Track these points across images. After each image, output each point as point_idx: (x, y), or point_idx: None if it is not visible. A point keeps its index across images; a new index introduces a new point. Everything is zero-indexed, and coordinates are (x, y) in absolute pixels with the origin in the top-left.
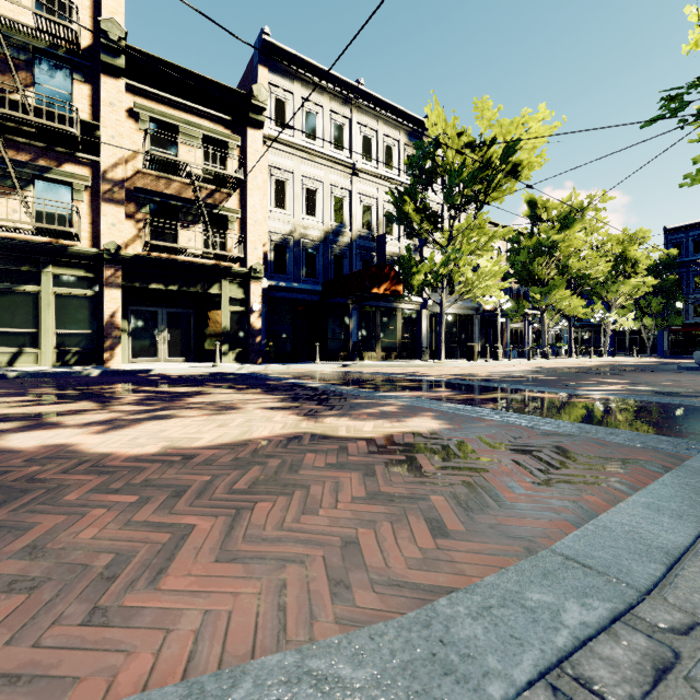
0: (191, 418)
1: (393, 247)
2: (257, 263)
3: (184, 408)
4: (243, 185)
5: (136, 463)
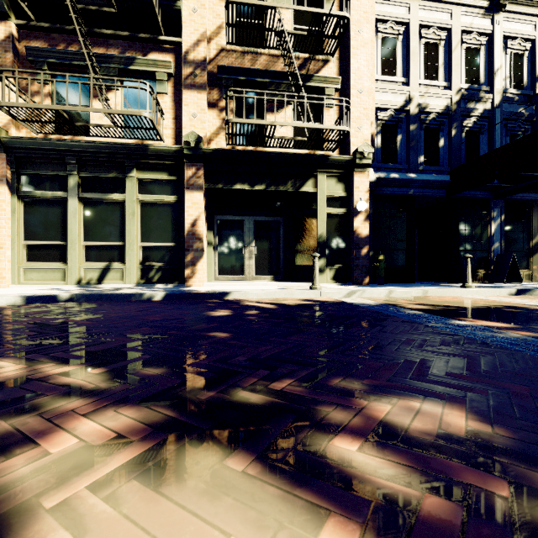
0: None
1: None
2: (364, 144)
3: None
4: (343, 46)
5: None
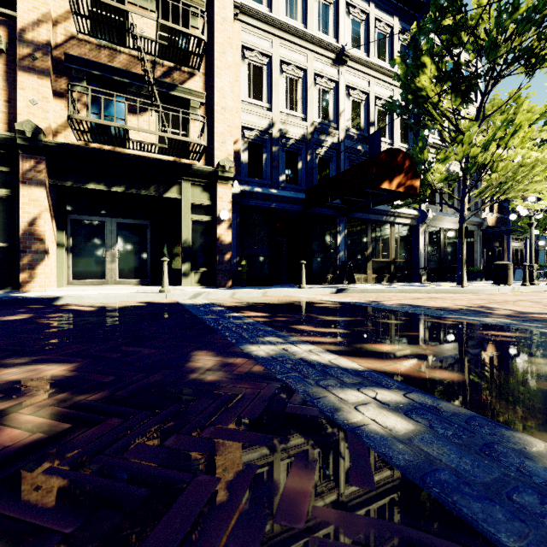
0: None
1: None
2: (225, 158)
3: None
4: (209, 64)
5: None
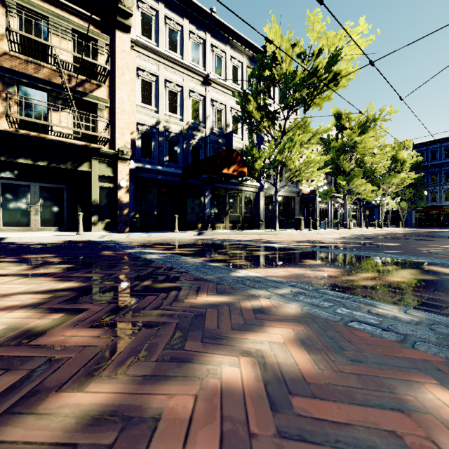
0: None
1: (238, 143)
2: (124, 145)
3: None
4: (112, 79)
5: None
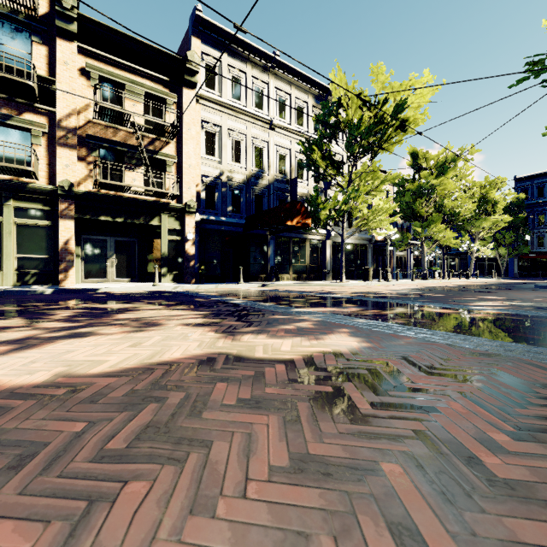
0: (109, 336)
1: (303, 189)
2: (191, 199)
3: (107, 325)
4: (179, 135)
5: (5, 399)
